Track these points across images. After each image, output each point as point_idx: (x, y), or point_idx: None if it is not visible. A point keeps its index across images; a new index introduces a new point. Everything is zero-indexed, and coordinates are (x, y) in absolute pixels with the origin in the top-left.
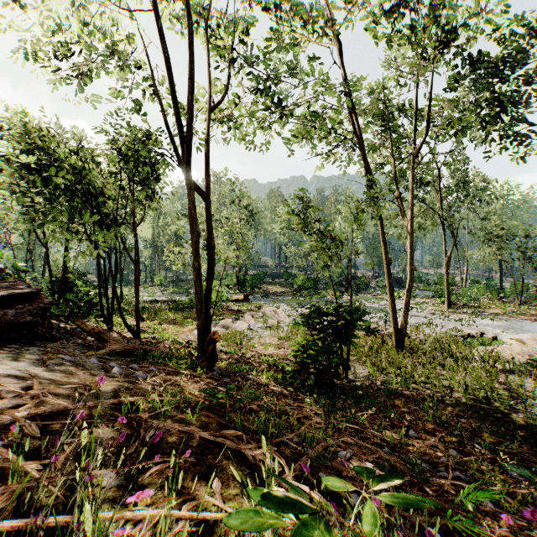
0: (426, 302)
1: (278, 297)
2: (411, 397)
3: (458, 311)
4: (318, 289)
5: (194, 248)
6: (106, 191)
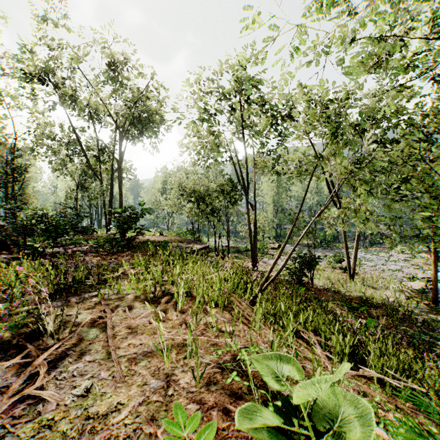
0: (424, 257)
1: (303, 247)
2: (335, 292)
3: (439, 265)
4: (337, 243)
5: (250, 230)
6: (220, 209)
